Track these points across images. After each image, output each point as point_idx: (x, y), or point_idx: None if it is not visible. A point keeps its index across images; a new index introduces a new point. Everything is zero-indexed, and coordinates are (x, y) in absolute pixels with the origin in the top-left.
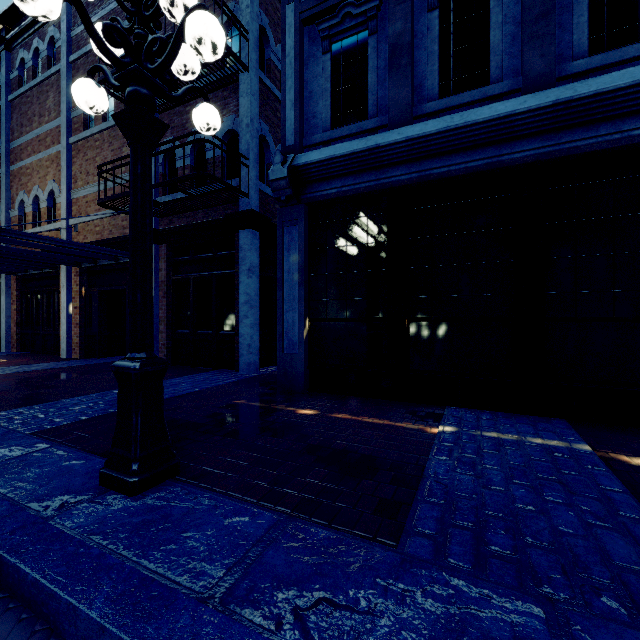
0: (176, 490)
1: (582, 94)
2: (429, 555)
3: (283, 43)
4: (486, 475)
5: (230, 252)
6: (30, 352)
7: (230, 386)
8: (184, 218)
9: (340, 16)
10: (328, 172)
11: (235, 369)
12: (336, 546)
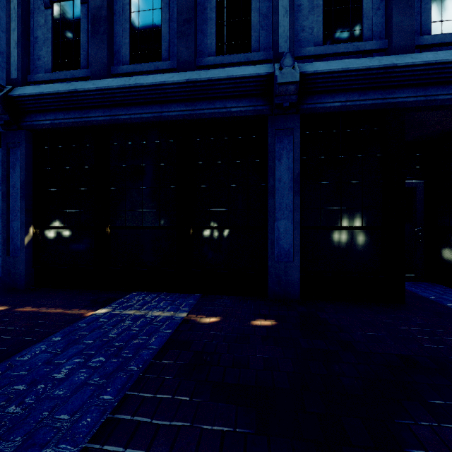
0: None
1: (202, 78)
2: None
3: None
4: (68, 350)
5: None
6: None
7: None
8: None
9: None
10: (41, 106)
11: None
12: None
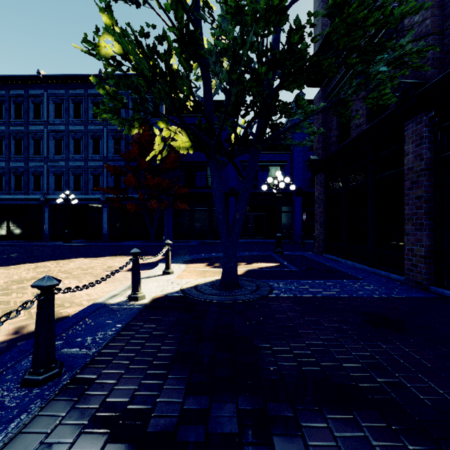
0: None
1: (28, 198)
2: None
3: None
4: None
5: None
6: None
7: None
8: None
9: None
10: None
11: None
12: None
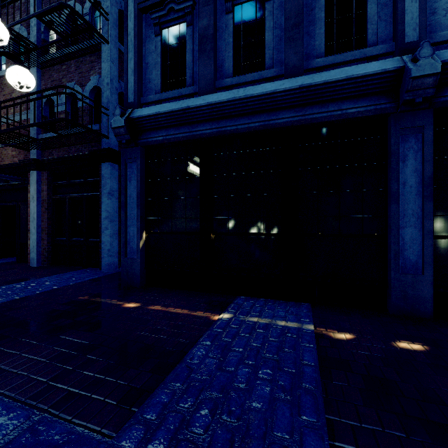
0: None
1: (317, 82)
2: (134, 443)
3: (126, 25)
4: (228, 357)
5: (96, 179)
6: None
7: (86, 283)
8: (61, 151)
9: (166, 9)
10: (156, 124)
11: (99, 268)
12: (61, 442)
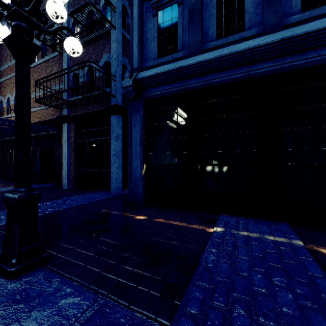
0: (40, 275)
1: (297, 33)
2: None
3: (131, 11)
4: (237, 264)
5: (107, 127)
6: (5, 180)
7: (103, 201)
8: (83, 109)
9: None
10: (155, 82)
11: (109, 191)
12: (127, 325)
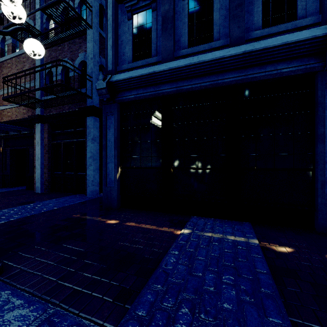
0: None
1: (257, 48)
2: None
3: (106, 12)
4: (195, 264)
5: (83, 129)
6: None
7: (77, 205)
8: (57, 109)
9: None
10: (129, 86)
11: (85, 194)
12: None
